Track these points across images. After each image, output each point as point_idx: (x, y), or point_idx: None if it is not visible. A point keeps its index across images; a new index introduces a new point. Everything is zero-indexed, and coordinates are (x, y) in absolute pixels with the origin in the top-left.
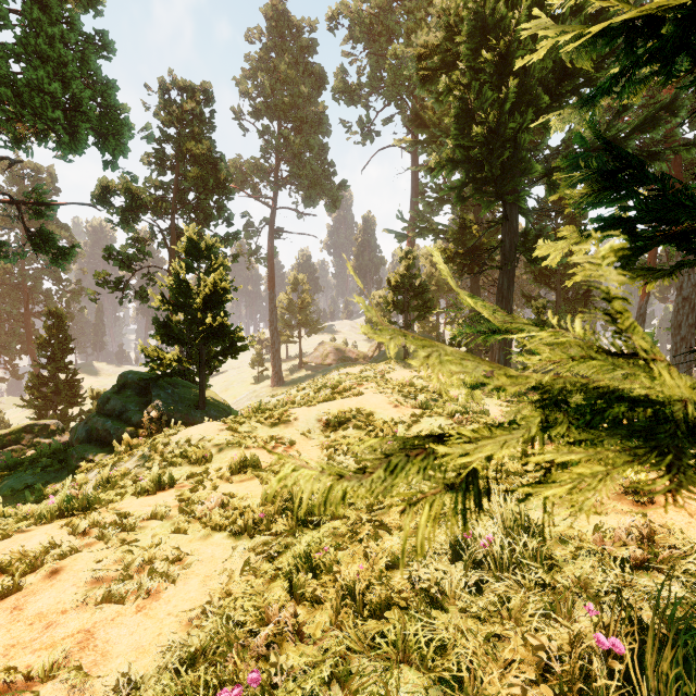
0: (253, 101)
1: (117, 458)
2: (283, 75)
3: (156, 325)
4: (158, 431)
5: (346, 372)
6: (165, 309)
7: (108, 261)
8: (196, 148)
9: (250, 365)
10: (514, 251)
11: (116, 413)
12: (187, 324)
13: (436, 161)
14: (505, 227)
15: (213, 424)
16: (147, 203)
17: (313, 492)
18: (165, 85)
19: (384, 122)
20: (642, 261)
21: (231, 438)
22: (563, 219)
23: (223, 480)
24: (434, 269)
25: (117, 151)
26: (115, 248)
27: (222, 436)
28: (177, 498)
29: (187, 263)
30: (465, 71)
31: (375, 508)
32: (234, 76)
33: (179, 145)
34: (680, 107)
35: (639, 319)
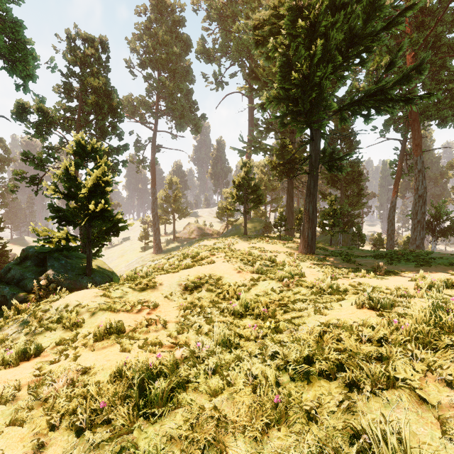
0: (140, 56)
1: (4, 322)
2: (161, 39)
3: (50, 210)
4: (46, 296)
5: (204, 244)
6: (58, 197)
7: (25, 162)
8: (94, 82)
9: (139, 239)
10: (319, 162)
11: (15, 281)
12: (78, 209)
13: (266, 97)
14: (311, 146)
15: (91, 291)
16: (56, 121)
17: (161, 369)
18: (72, 35)
19: (230, 76)
20: (393, 172)
21: (103, 304)
22: (345, 144)
23: (87, 347)
24: (263, 175)
25: (27, 77)
26: (31, 153)
27: (96, 302)
28: (36, 371)
29: (78, 162)
30: (286, 35)
31: (220, 393)
32: (126, 37)
33: (82, 79)
34: (424, 68)
35: (392, 209)
